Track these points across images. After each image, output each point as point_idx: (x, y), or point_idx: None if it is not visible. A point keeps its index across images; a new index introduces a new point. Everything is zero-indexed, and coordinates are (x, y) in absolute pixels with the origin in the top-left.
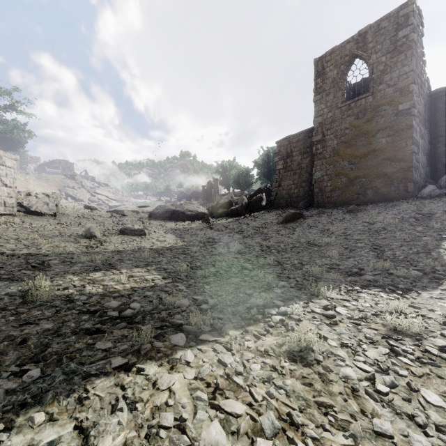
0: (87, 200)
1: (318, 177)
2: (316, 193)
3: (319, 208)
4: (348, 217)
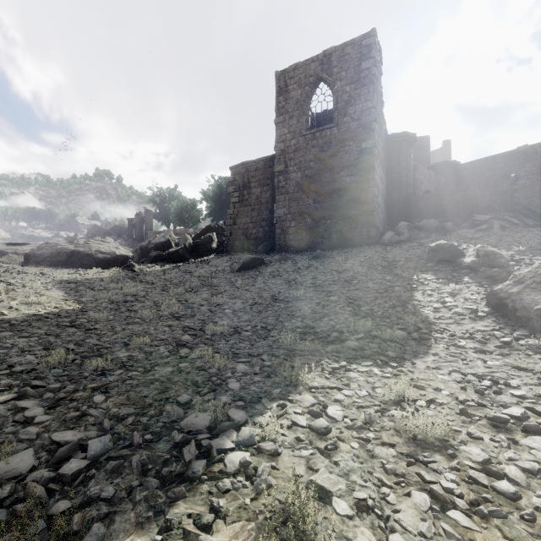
0: None
1: (280, 215)
2: (278, 234)
3: (282, 252)
4: (314, 264)
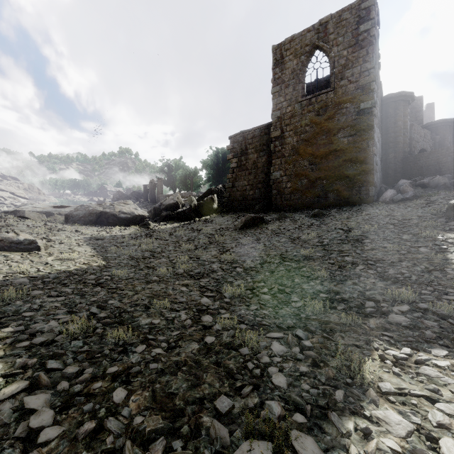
0: None
1: (276, 177)
2: (275, 195)
3: (278, 211)
4: (315, 222)
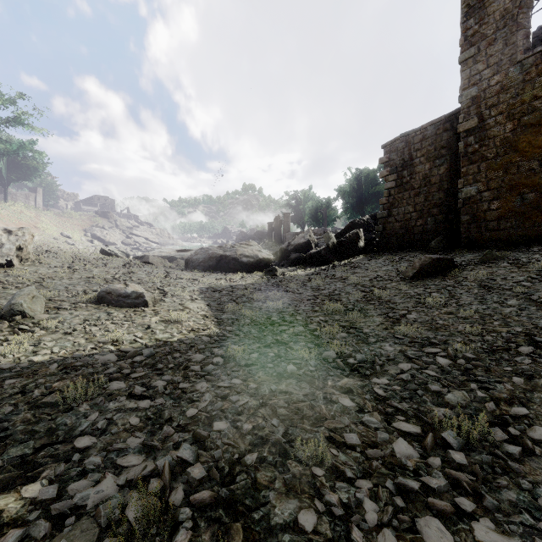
0: (119, 243)
1: (469, 194)
2: (466, 223)
3: (473, 249)
4: None
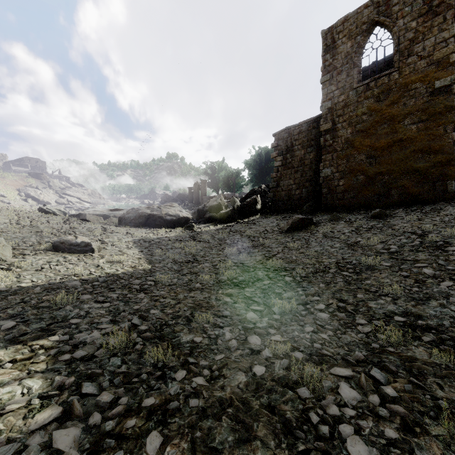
0: (53, 202)
1: (327, 174)
2: (325, 194)
3: (328, 212)
4: (376, 224)
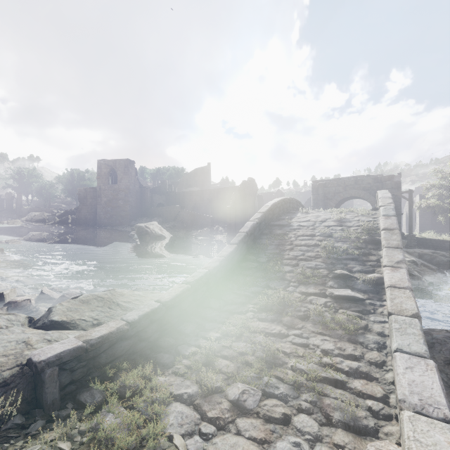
0: None
1: (99, 212)
2: (98, 219)
3: (99, 226)
4: (106, 231)
